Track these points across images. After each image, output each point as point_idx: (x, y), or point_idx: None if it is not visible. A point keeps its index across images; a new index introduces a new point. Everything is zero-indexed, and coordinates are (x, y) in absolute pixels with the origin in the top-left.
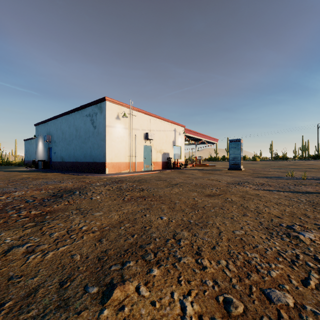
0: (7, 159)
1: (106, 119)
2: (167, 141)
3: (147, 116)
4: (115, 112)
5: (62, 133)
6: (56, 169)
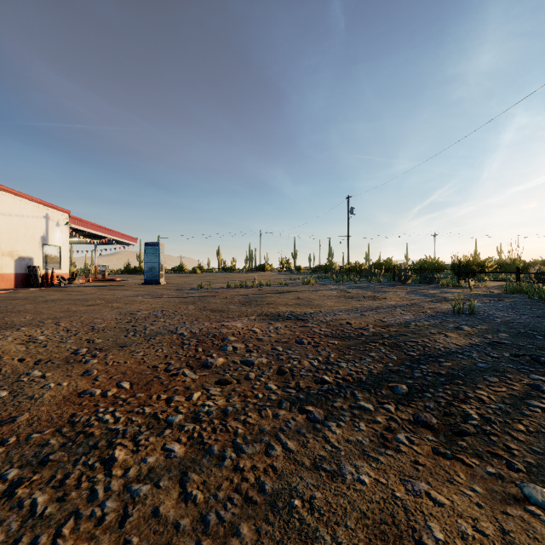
0: None
1: None
2: (28, 235)
3: None
4: None
5: None
6: None
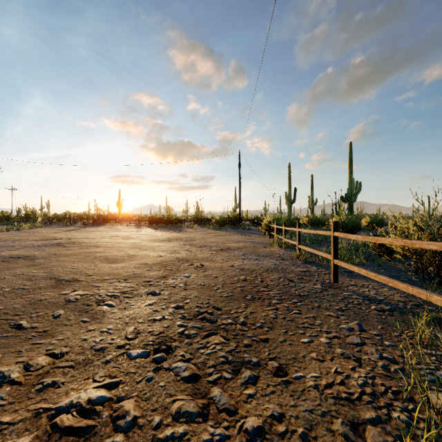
0: None
1: None
2: None
3: None
4: None
5: None
6: None
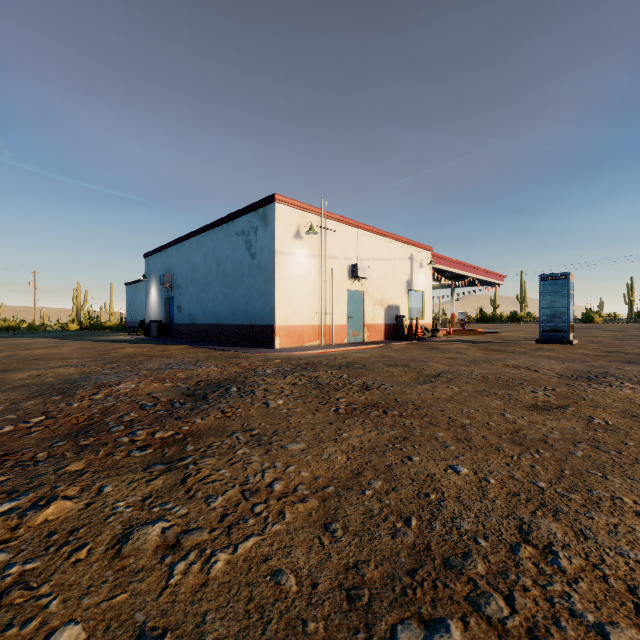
0: (97, 318)
1: (276, 239)
2: (395, 281)
3: (354, 230)
4: (292, 225)
5: (192, 270)
6: (181, 337)
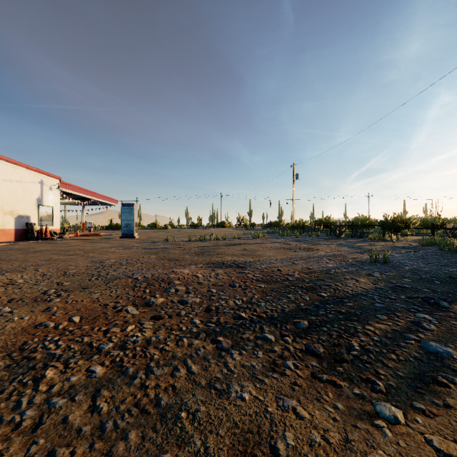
0: None
1: None
2: (26, 197)
3: None
4: None
5: None
6: None
